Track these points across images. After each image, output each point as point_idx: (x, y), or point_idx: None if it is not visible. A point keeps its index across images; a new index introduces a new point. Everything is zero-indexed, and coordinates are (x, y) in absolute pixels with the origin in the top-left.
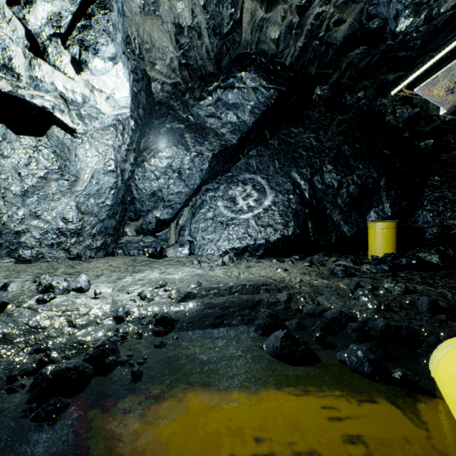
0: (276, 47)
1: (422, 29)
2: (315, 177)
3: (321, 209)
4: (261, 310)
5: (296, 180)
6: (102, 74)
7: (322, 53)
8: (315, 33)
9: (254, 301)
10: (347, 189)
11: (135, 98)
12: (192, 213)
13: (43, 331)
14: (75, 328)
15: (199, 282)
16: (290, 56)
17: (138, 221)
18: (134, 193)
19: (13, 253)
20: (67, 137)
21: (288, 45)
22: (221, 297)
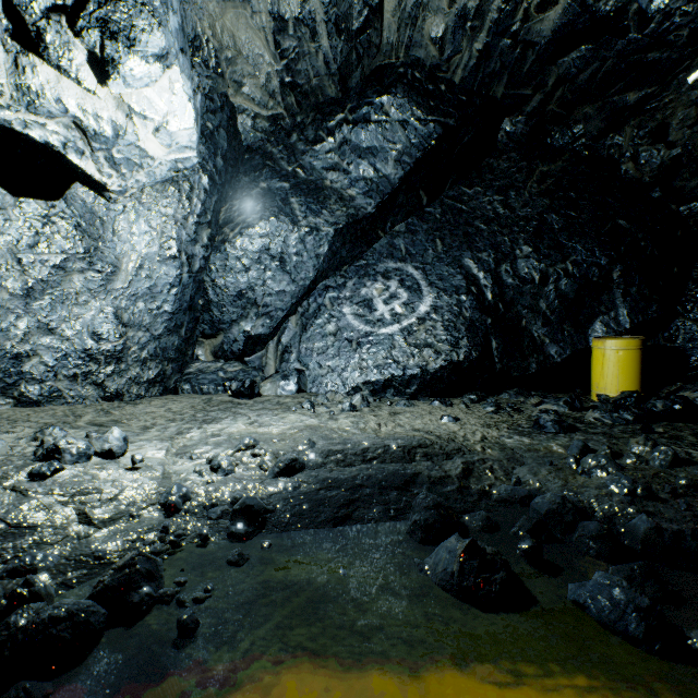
0: (438, 52)
1: (692, 9)
2: (502, 266)
3: (513, 318)
4: (420, 494)
5: (471, 271)
6: (145, 85)
7: (515, 59)
8: (504, 26)
9: (406, 475)
10: (556, 285)
11: (210, 140)
12: (303, 325)
13: (30, 533)
14: (90, 527)
15: (311, 441)
16: (461, 68)
17: (216, 339)
18: (209, 293)
19: (11, 390)
20: (99, 201)
21: (458, 49)
22: (348, 468)
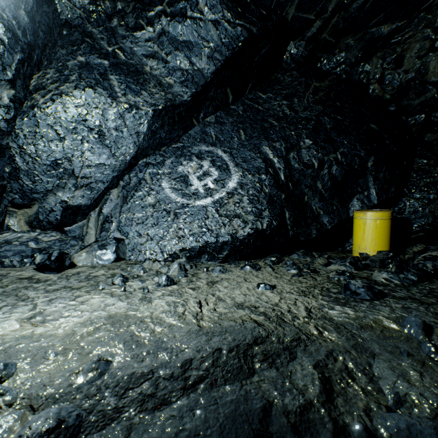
0: None
1: None
2: (291, 154)
3: (299, 194)
4: None
5: (268, 156)
6: None
7: None
8: None
9: (253, 416)
10: (329, 170)
11: None
12: (123, 197)
13: None
14: None
15: (101, 362)
16: None
17: (31, 209)
18: (16, 160)
19: None
20: None
21: None
22: (159, 412)
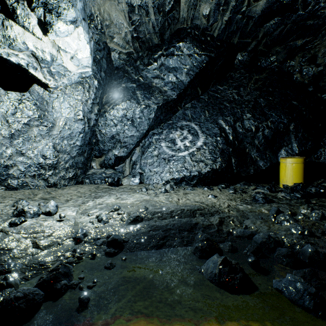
0: (206, 21)
1: None
2: (237, 123)
3: (242, 148)
4: (198, 233)
5: (222, 126)
6: (66, 36)
7: (243, 25)
8: (238, 8)
9: (191, 223)
10: (262, 132)
11: (98, 64)
12: (142, 151)
13: (9, 253)
14: (38, 249)
15: (145, 207)
16: (217, 29)
17: (101, 158)
18: (98, 136)
19: (3, 182)
20: (45, 93)
21: (216, 20)
22: (163, 220)
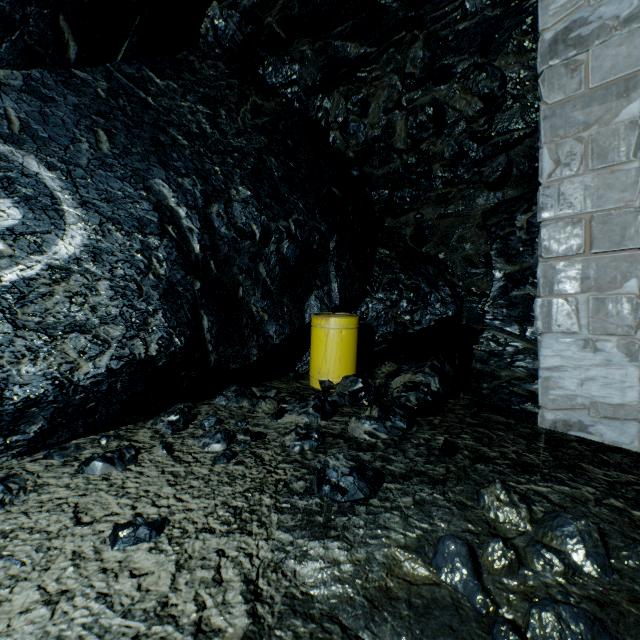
0: None
1: None
2: (214, 206)
3: (229, 284)
4: None
5: (167, 201)
6: None
7: None
8: None
9: None
10: (278, 246)
11: None
12: None
13: None
14: None
15: None
16: None
17: None
18: None
19: None
20: None
21: None
22: None
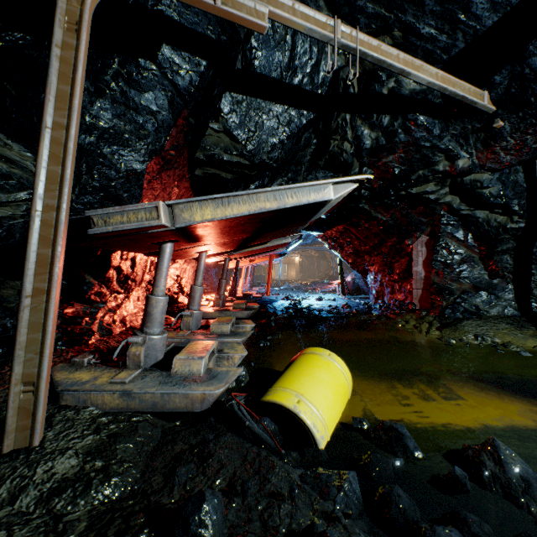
0: None
1: None
2: None
3: None
4: None
5: None
6: None
7: None
8: None
9: None
10: None
11: None
12: None
13: None
14: None
15: None
16: None
17: None
18: None
19: None
20: None
21: None
22: None
